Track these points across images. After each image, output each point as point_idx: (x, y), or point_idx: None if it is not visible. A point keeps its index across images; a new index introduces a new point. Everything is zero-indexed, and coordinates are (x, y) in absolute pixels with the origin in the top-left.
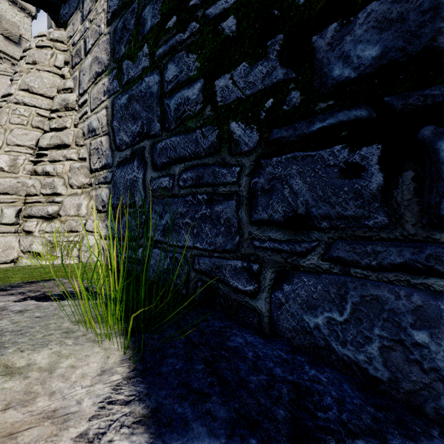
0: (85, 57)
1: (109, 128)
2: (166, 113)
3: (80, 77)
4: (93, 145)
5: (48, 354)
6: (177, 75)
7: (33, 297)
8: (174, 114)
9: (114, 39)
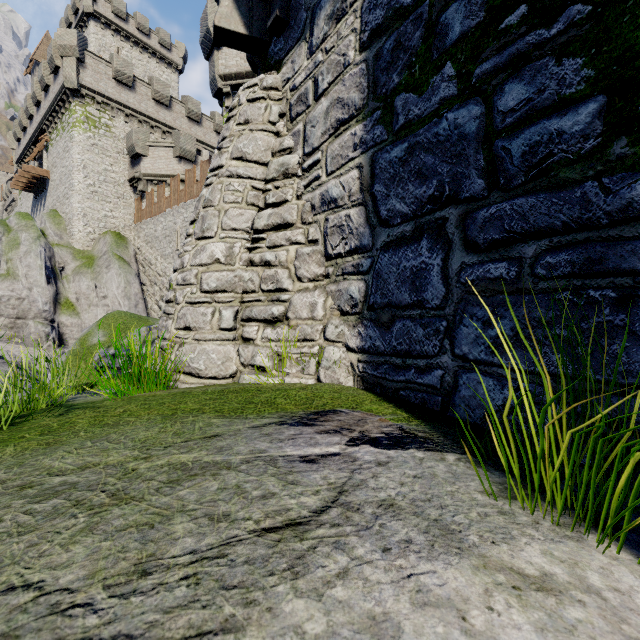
0: (316, 102)
1: (366, 196)
2: (499, 162)
3: (307, 131)
4: (331, 221)
5: (539, 556)
6: (531, 99)
7: (359, 439)
8: (521, 162)
9: (376, 67)
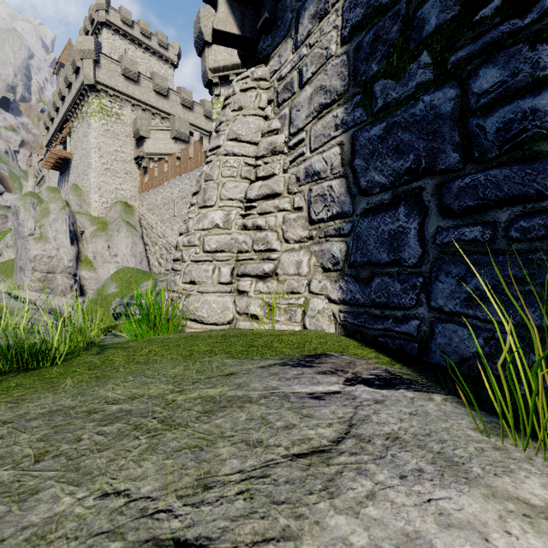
0: (301, 89)
1: (347, 169)
2: (474, 138)
3: (292, 114)
4: (315, 191)
5: (540, 488)
6: (505, 81)
7: (353, 380)
8: (495, 137)
9: (357, 58)
